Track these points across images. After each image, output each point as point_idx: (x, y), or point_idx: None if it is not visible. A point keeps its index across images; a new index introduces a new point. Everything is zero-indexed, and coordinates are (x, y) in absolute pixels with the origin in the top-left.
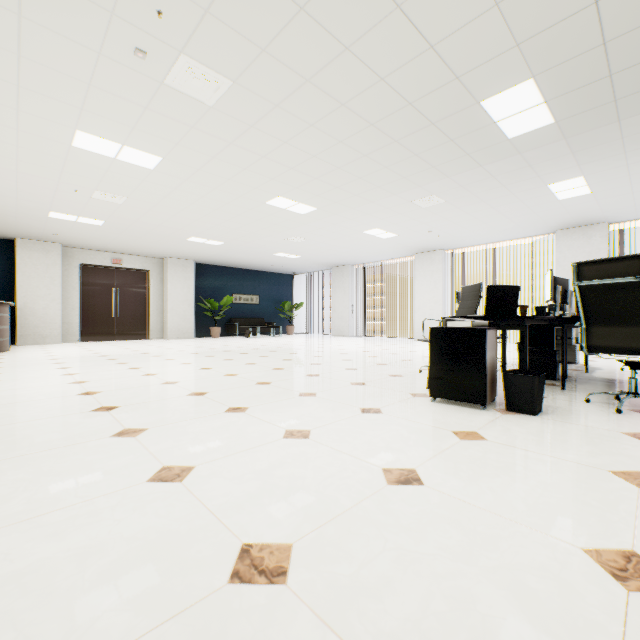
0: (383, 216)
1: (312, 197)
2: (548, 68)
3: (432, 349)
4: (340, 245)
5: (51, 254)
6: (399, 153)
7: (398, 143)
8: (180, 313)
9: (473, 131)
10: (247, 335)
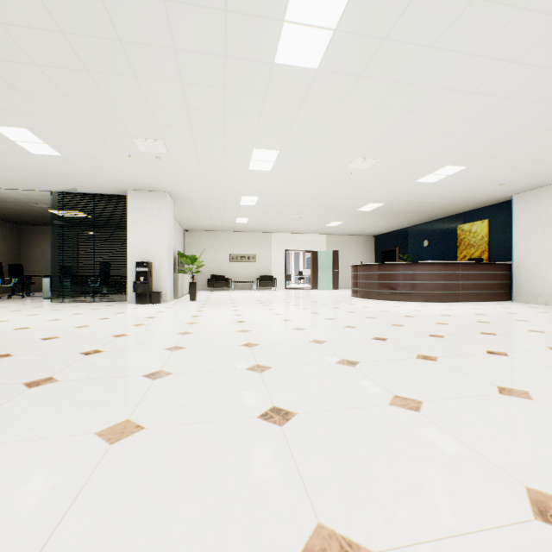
0: None
1: (242, 14)
2: None
3: None
4: None
5: (541, 201)
6: None
7: None
8: None
9: None
10: None
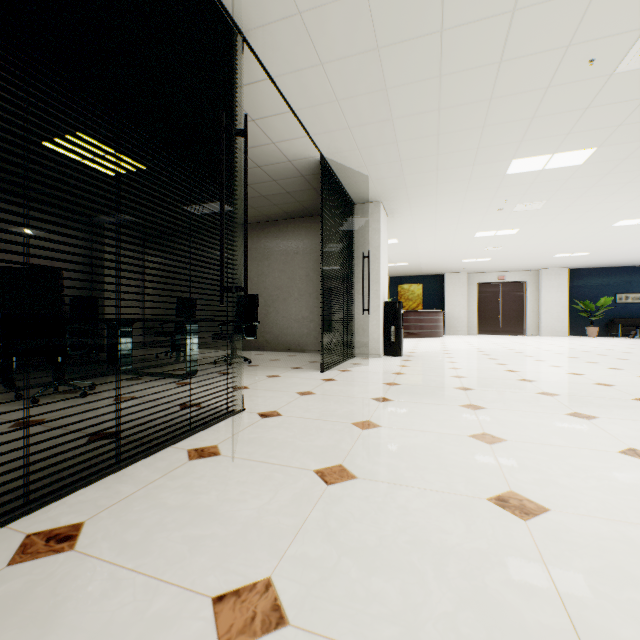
0: None
1: None
2: None
3: None
4: None
5: (461, 280)
6: None
7: None
8: (552, 314)
9: None
10: (630, 336)
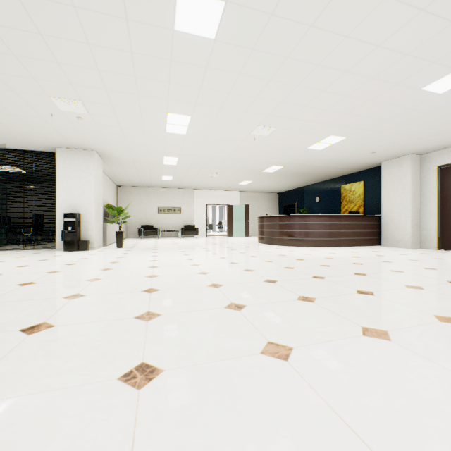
0: None
1: None
2: None
3: None
4: None
5: (402, 167)
6: None
7: None
8: None
9: None
10: None
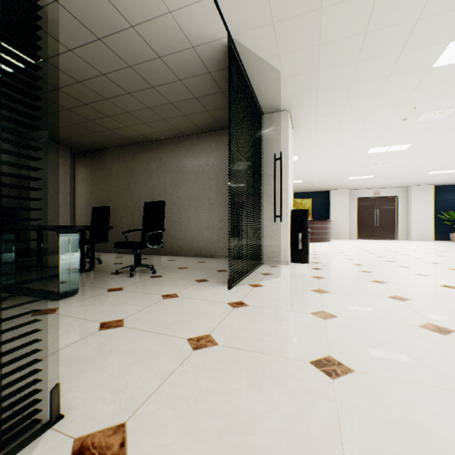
0: None
1: None
2: None
3: None
4: None
5: (344, 195)
6: None
7: None
8: (420, 223)
9: None
10: None
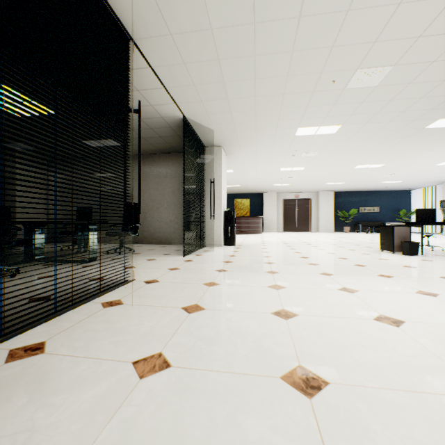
0: (438, 158)
1: (376, 162)
2: (443, 116)
3: (380, 233)
4: (427, 172)
5: (273, 197)
6: (405, 144)
7: (399, 143)
8: (325, 219)
9: (438, 131)
10: (366, 232)
